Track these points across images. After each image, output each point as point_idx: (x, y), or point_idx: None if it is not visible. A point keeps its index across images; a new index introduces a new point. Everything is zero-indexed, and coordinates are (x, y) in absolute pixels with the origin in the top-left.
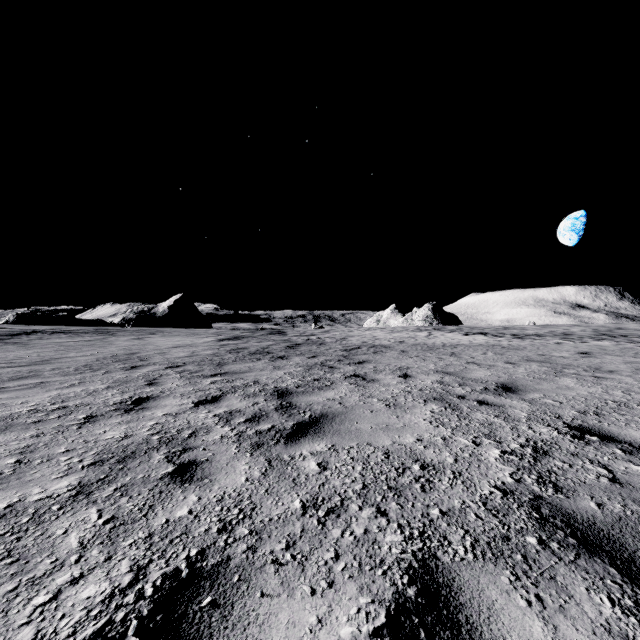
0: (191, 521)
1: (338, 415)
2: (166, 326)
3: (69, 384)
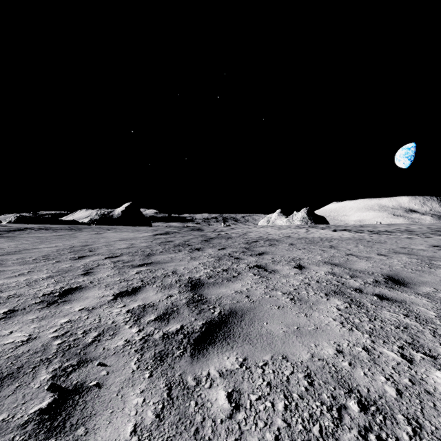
0: None
1: (247, 312)
2: (120, 224)
3: (19, 273)
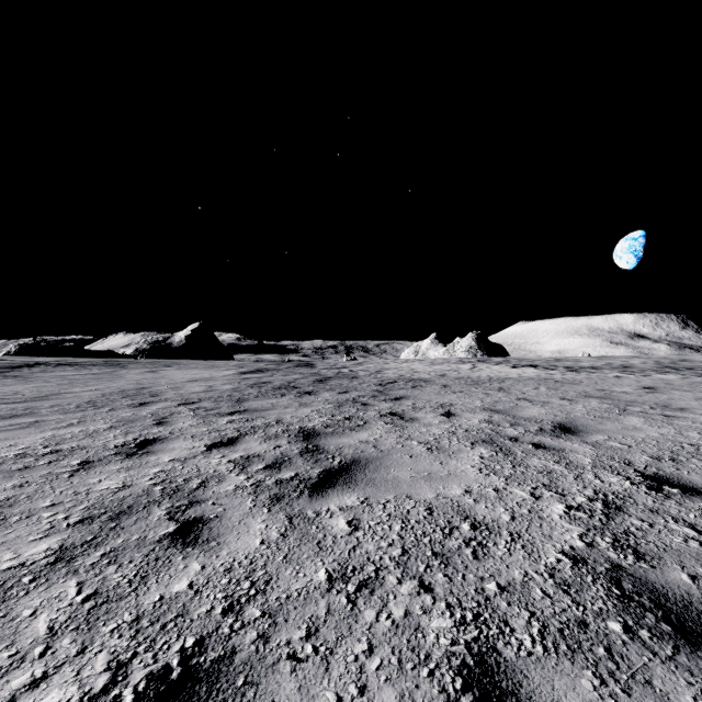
0: (190, 598)
1: (372, 461)
2: (183, 358)
3: (67, 423)
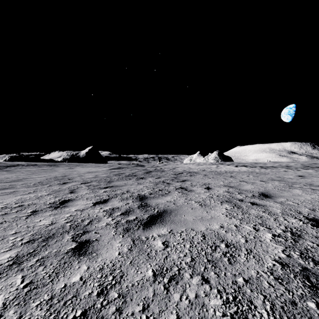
0: (80, 286)
1: (173, 211)
2: (84, 162)
3: (28, 192)
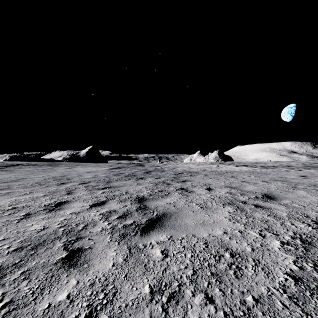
0: (67, 306)
1: (173, 214)
2: (84, 162)
3: (24, 193)
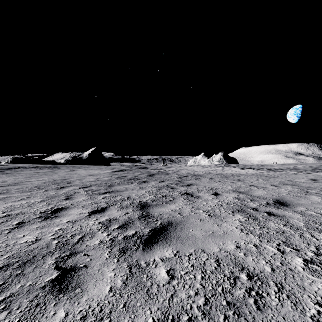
0: None
1: (179, 223)
2: (87, 164)
3: (21, 198)
